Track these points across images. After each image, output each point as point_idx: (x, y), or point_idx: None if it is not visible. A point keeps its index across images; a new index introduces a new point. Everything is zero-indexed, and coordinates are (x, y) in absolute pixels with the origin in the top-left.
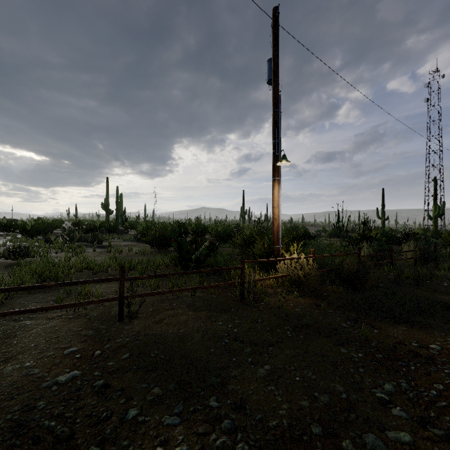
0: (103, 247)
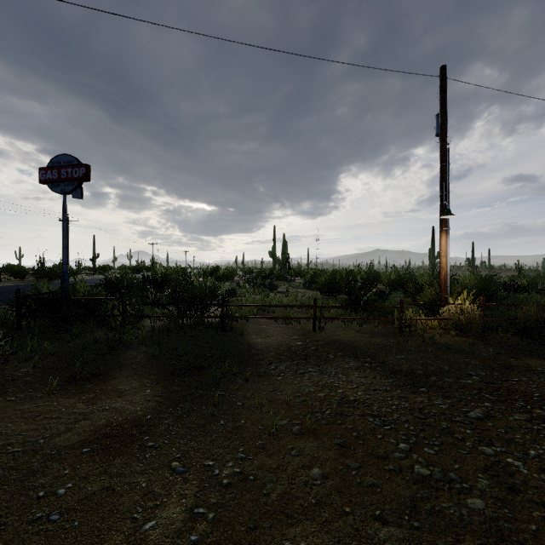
0: (279, 293)
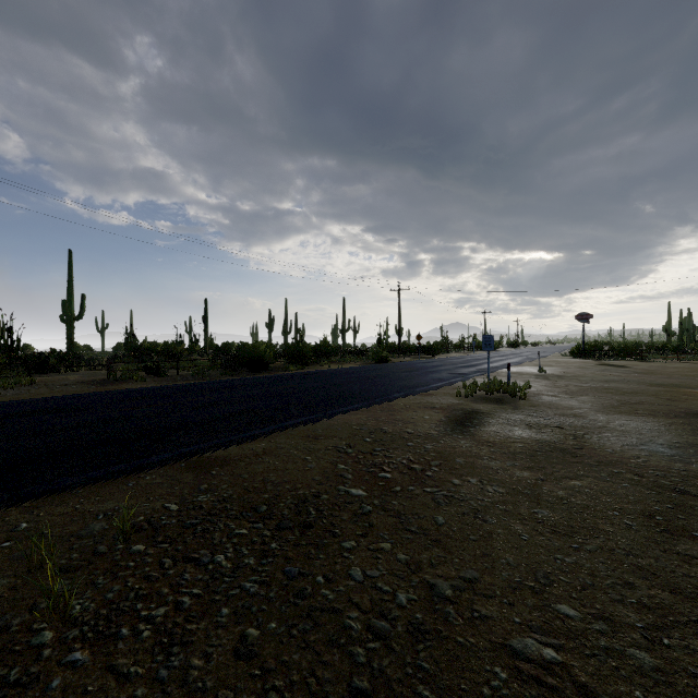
0: None
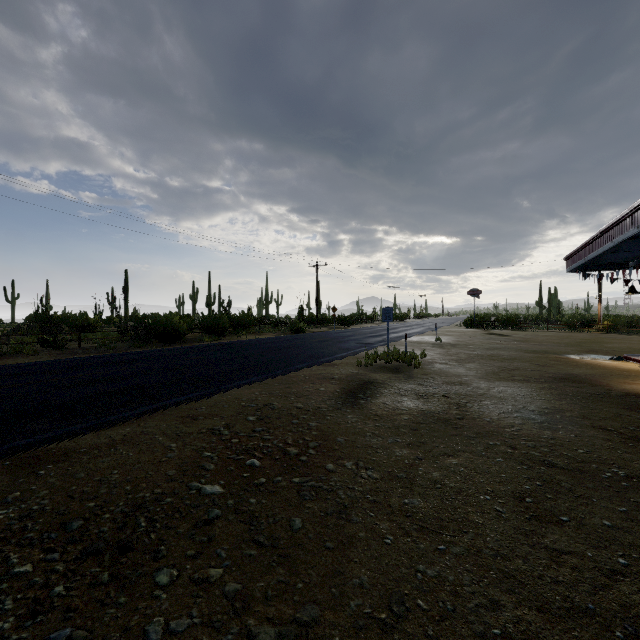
0: None
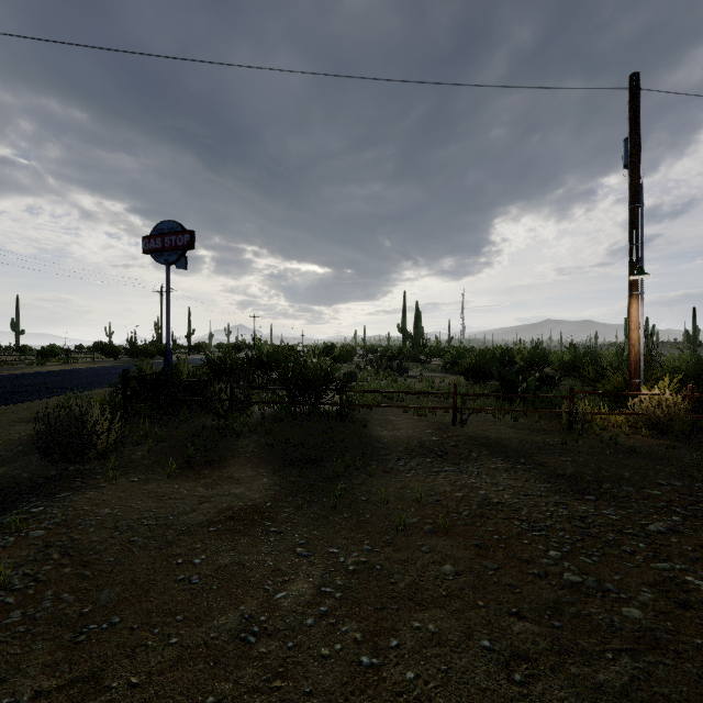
0: (411, 377)
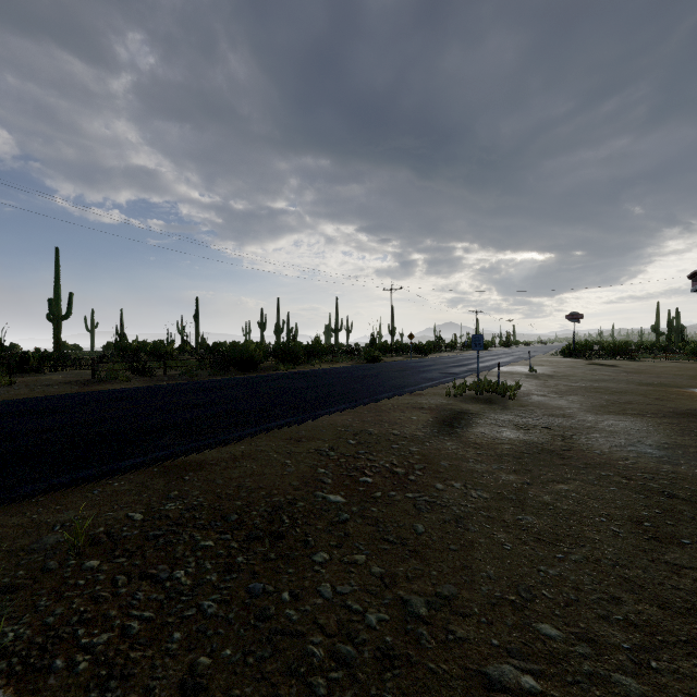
0: None
